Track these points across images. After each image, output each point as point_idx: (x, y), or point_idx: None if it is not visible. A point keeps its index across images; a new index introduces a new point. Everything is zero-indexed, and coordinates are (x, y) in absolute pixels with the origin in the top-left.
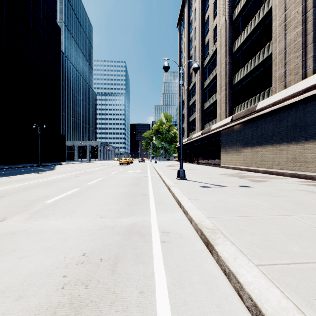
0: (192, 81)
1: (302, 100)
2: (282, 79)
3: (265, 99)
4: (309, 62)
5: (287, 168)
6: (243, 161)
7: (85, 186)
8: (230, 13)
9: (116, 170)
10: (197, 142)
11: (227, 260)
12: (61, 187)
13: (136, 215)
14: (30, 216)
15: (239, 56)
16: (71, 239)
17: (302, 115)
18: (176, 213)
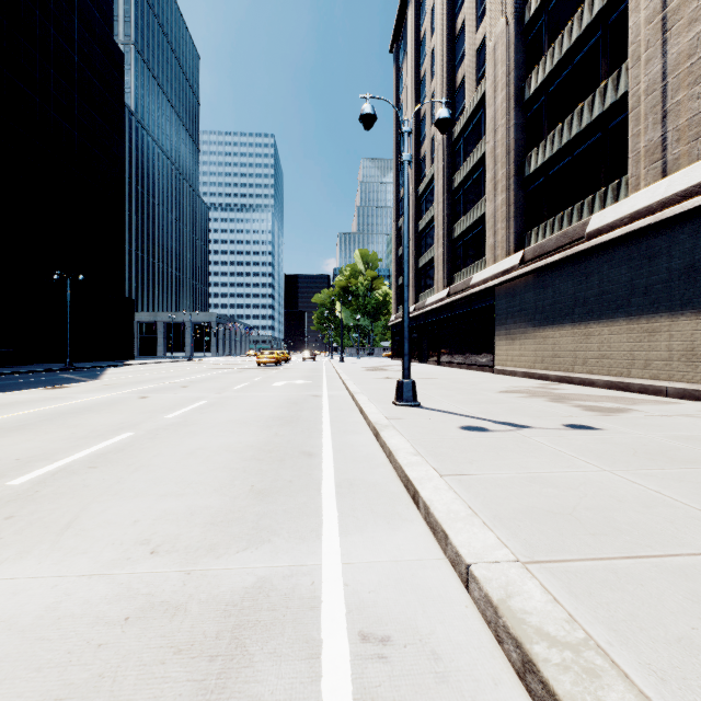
0: (426, 174)
1: None
2: (656, 155)
3: (610, 207)
4: None
5: (669, 375)
6: (551, 358)
7: (152, 427)
8: (519, 7)
9: (247, 380)
10: (438, 314)
11: None
12: (85, 430)
13: (272, 540)
14: None
15: (539, 107)
16: None
17: None
18: (405, 528)
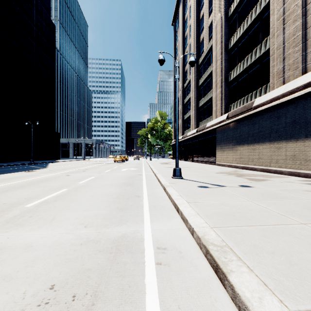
0: (187, 79)
1: (303, 96)
2: (281, 75)
3: (262, 96)
4: (310, 57)
5: (285, 166)
6: (239, 158)
7: (74, 186)
8: (226, 9)
9: (110, 168)
10: (192, 140)
11: (250, 303)
12: (48, 188)
13: (126, 223)
14: (1, 225)
15: (235, 52)
16: (42, 260)
17: (302, 112)
18: (173, 219)
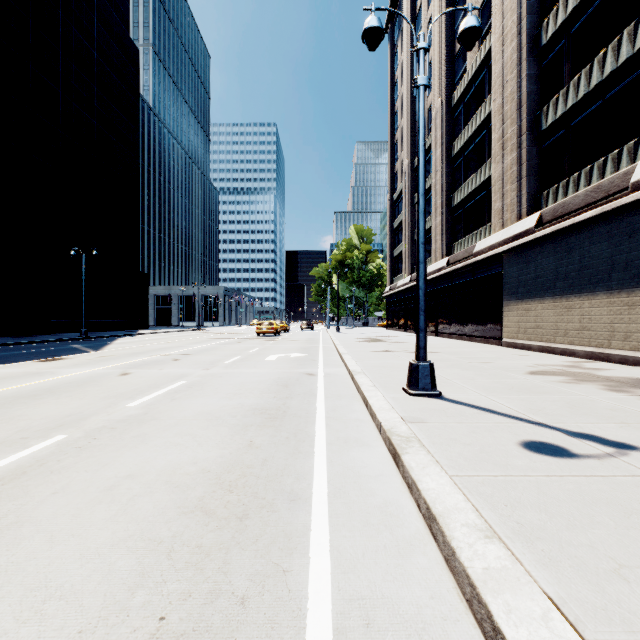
0: None
1: None
2: None
3: None
4: None
5: None
6: (578, 331)
7: (98, 424)
8: None
9: (242, 352)
10: (436, 284)
11: None
12: (13, 428)
13: None
14: None
15: (558, 52)
16: None
17: None
18: None
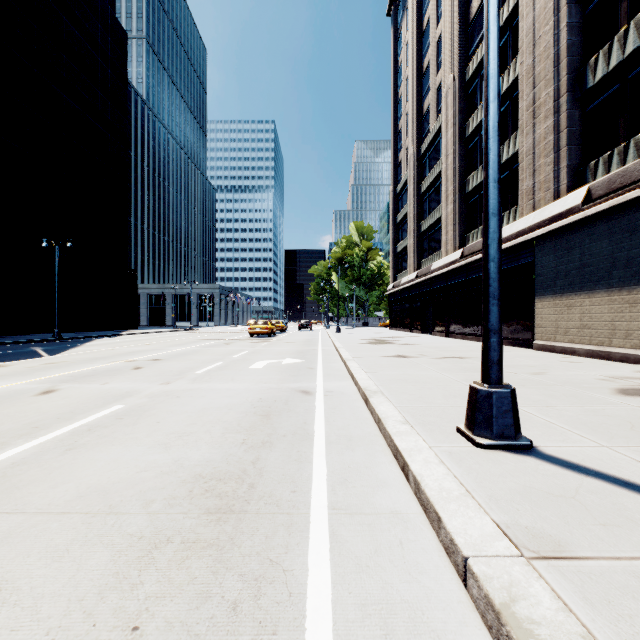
0: (430, 129)
1: None
2: None
3: None
4: None
5: None
6: None
7: None
8: None
9: (225, 357)
10: (447, 279)
11: None
12: None
13: None
14: None
15: None
16: None
17: None
18: None
